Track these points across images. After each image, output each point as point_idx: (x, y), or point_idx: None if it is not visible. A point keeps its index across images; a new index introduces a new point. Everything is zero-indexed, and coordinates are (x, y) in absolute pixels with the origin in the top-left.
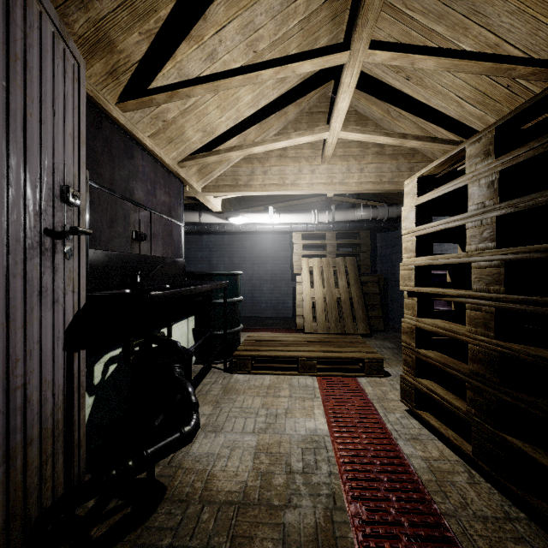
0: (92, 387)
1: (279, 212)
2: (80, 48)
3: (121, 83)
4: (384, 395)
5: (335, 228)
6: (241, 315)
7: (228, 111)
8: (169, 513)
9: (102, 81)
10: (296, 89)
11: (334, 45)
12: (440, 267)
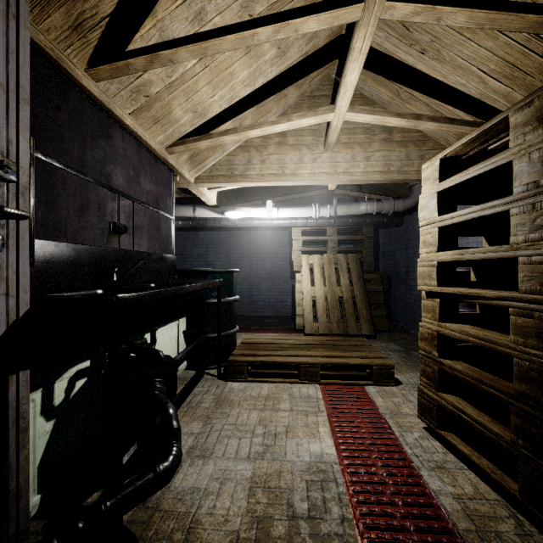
0: (52, 409)
1: (278, 206)
2: None
3: (89, 43)
4: (396, 408)
5: (336, 223)
6: (239, 314)
7: (221, 89)
8: None
9: (65, 38)
10: (297, 67)
11: None
12: (466, 263)
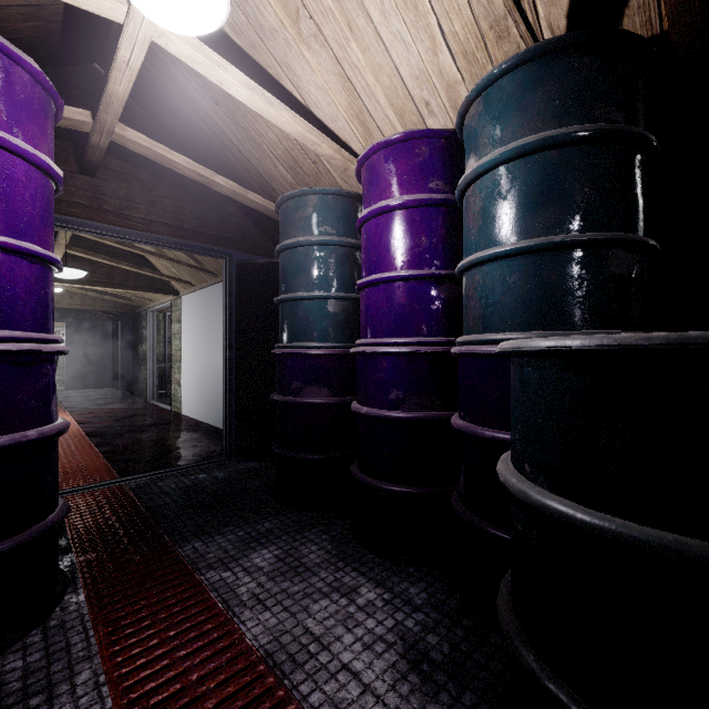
0: None
1: None
2: None
3: None
4: None
5: None
6: None
7: None
8: None
9: None
10: None
11: None
12: None
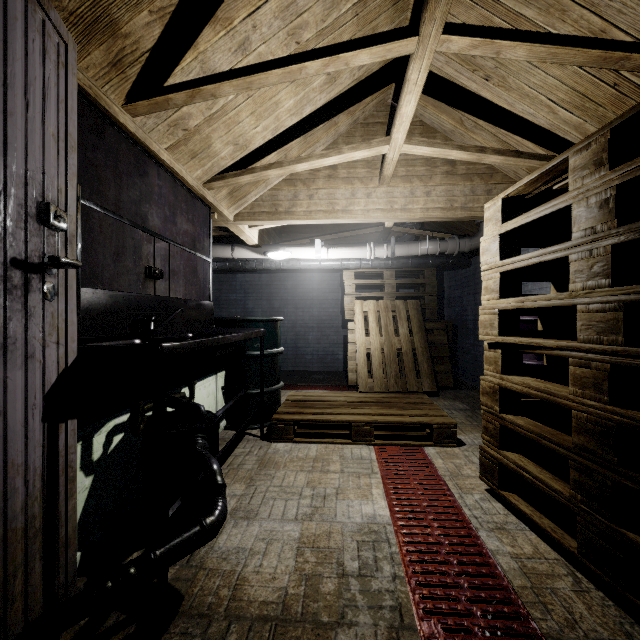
0: (91, 464)
1: (328, 246)
2: (73, 29)
3: (128, 78)
4: (457, 470)
5: (394, 265)
6: (283, 369)
7: (265, 119)
8: (185, 633)
9: (103, 75)
10: (349, 93)
11: (398, 29)
12: (530, 311)
